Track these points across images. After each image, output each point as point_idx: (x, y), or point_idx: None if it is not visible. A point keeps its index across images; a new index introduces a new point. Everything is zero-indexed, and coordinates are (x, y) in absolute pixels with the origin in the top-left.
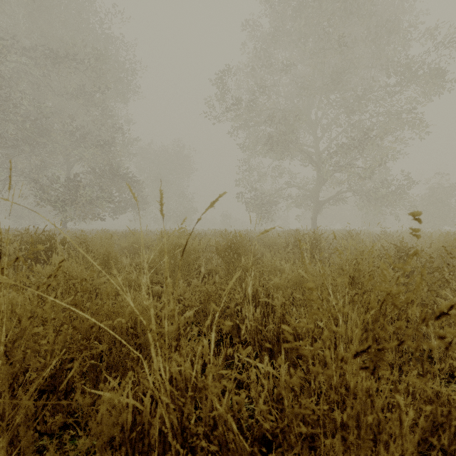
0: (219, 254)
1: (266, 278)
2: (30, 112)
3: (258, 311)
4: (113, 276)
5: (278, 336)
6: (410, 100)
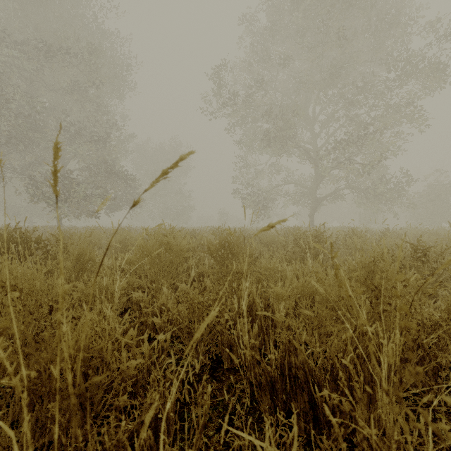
0: (211, 254)
1: (265, 284)
2: (23, 107)
3: (255, 327)
4: (81, 282)
5: (282, 368)
6: (410, 95)
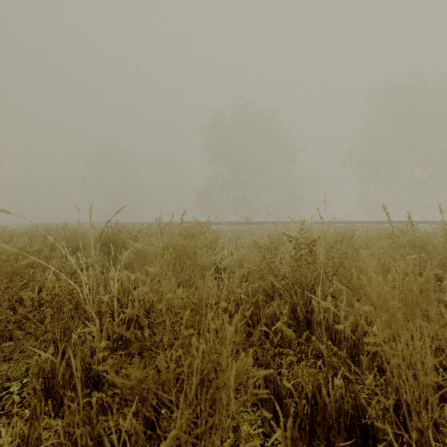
0: None
1: None
2: None
3: None
4: None
5: None
6: None
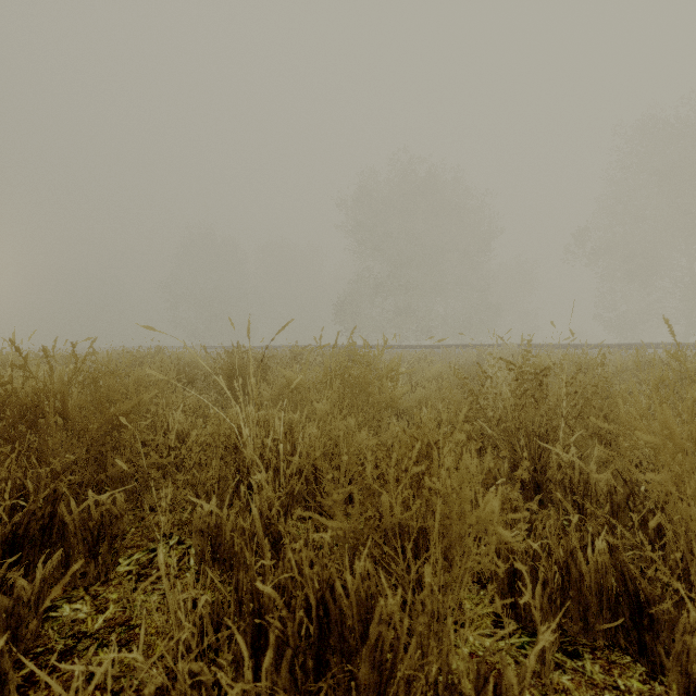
0: None
1: None
2: None
3: None
4: None
5: None
6: None
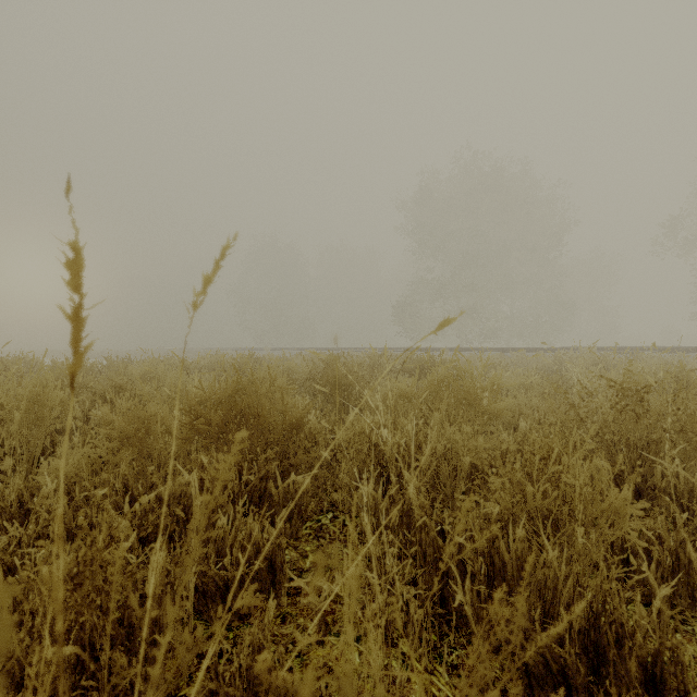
0: None
1: None
2: None
3: None
4: None
5: None
6: None
